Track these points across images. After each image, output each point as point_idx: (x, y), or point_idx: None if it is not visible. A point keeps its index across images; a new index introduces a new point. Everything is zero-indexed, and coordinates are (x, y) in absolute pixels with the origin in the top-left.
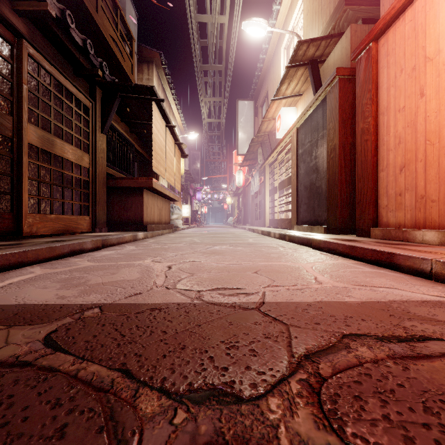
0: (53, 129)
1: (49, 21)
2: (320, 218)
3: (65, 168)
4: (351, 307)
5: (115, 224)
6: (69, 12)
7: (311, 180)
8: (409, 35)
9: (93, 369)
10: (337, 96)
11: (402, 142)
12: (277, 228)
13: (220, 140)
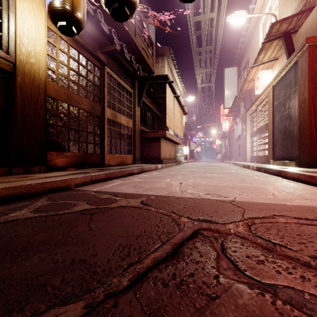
0: (116, 108)
1: (115, 52)
2: (293, 155)
3: (121, 129)
4: (288, 206)
5: (144, 159)
6: (124, 45)
7: (285, 125)
8: None
9: (162, 211)
10: (307, 60)
11: None
12: (256, 163)
13: (210, 98)
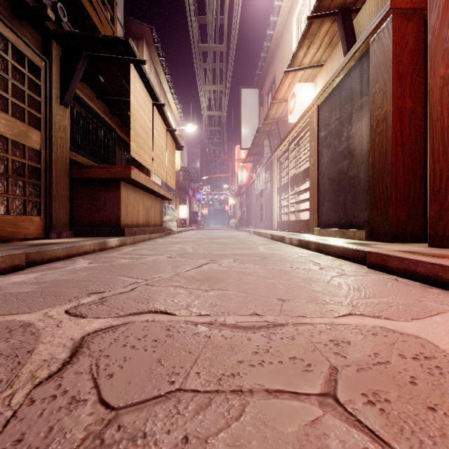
0: None
1: None
2: (357, 219)
3: None
4: None
5: (83, 227)
6: None
7: (341, 169)
8: None
9: None
10: (390, 42)
11: None
12: (289, 231)
13: (221, 136)
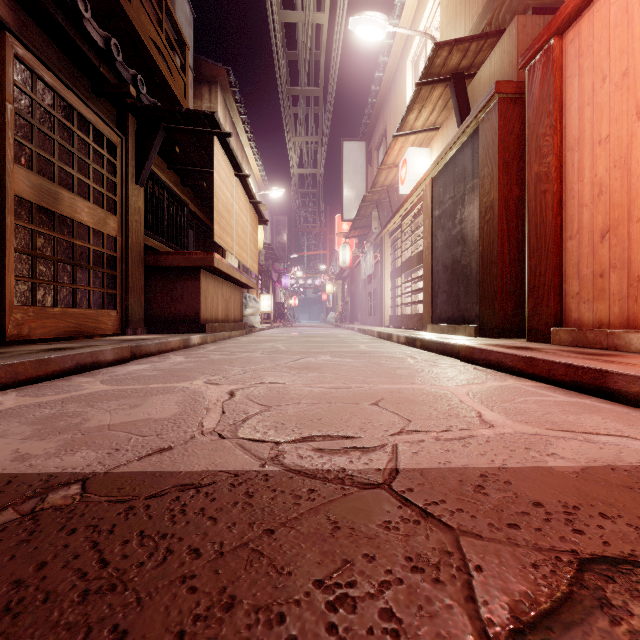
0: (58, 176)
1: (48, 5)
2: (469, 313)
3: (77, 236)
4: (566, 482)
5: (157, 322)
6: None
7: (454, 256)
8: (617, 21)
9: None
10: (496, 126)
11: (606, 192)
12: (401, 328)
13: (316, 200)
